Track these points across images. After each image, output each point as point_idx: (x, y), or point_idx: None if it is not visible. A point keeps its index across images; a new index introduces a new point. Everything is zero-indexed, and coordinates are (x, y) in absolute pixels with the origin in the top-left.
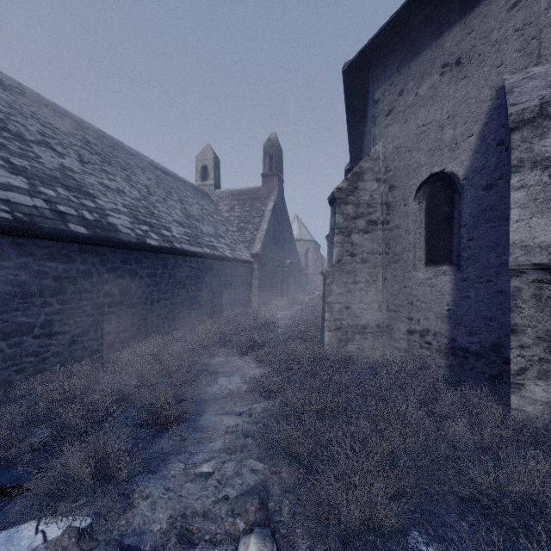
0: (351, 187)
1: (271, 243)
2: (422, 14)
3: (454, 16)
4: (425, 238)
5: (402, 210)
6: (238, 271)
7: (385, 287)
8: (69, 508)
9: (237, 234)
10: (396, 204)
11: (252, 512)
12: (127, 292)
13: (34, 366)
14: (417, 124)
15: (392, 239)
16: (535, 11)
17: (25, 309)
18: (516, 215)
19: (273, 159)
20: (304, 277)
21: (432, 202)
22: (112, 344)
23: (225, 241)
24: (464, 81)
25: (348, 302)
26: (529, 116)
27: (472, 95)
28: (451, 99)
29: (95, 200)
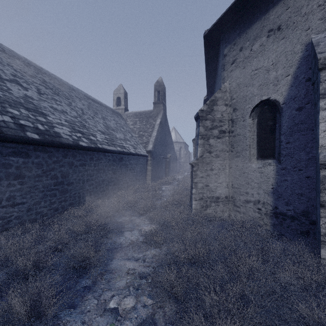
0: (209, 109)
1: (159, 144)
2: None
3: None
4: (257, 142)
5: (242, 124)
6: (138, 161)
7: (230, 173)
8: None
9: (138, 138)
10: (238, 120)
11: None
12: (67, 176)
13: (2, 226)
14: (251, 69)
15: (235, 142)
16: None
17: None
18: (324, 127)
19: (160, 93)
20: (178, 164)
21: (261, 119)
22: (56, 209)
23: (131, 143)
24: (283, 40)
25: (207, 182)
26: None
27: (288, 49)
28: (274, 52)
29: (47, 117)
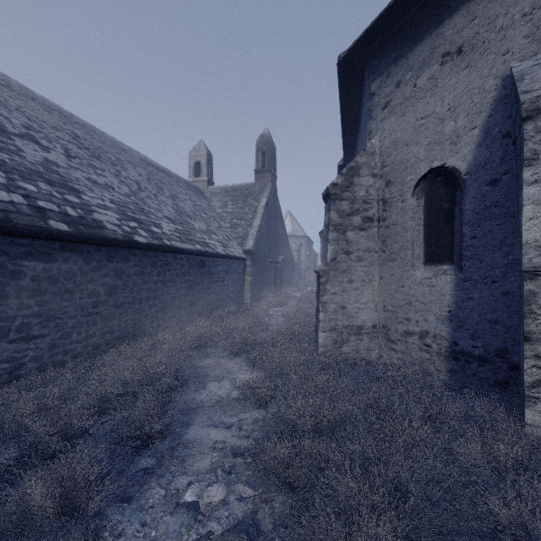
0: (346, 182)
1: (264, 239)
2: (421, 1)
3: (455, 3)
4: (424, 236)
5: (399, 206)
6: (230, 268)
7: (381, 287)
8: None
9: (229, 230)
10: (393, 200)
11: None
12: (114, 291)
13: (10, 372)
14: (415, 117)
15: (388, 237)
16: None
17: None
18: (530, 212)
19: (266, 155)
20: (297, 273)
21: (431, 198)
22: (97, 346)
23: (218, 237)
24: (466, 70)
25: (343, 302)
26: None
27: (475, 85)
28: (452, 90)
29: (81, 195)
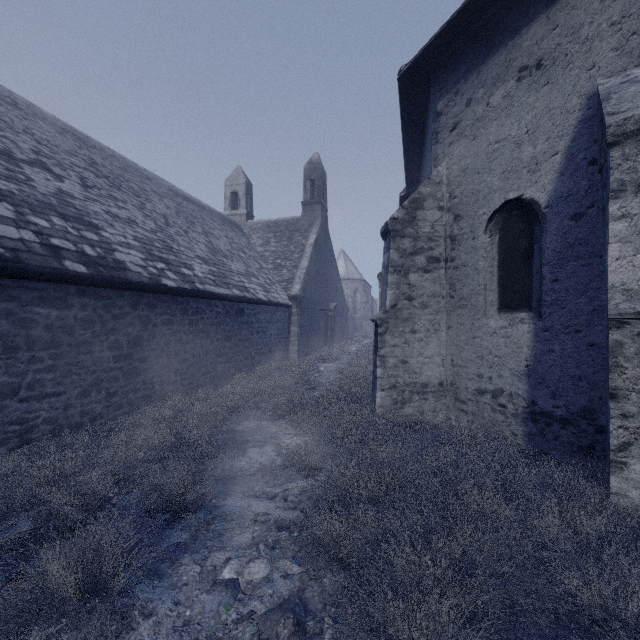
0: (409, 216)
1: (313, 283)
2: (494, 7)
3: (534, 9)
4: (498, 279)
5: (470, 244)
6: (273, 316)
7: (449, 338)
8: (45, 633)
9: (272, 272)
10: (463, 237)
11: (285, 638)
12: (138, 343)
13: (20, 436)
14: (488, 140)
15: (457, 280)
16: (636, 0)
17: (8, 366)
18: (616, 251)
19: (315, 184)
20: (351, 323)
21: (507, 235)
22: (119, 407)
23: (259, 281)
24: (547, 87)
25: (404, 355)
26: (632, 128)
27: (556, 104)
28: (530, 110)
29: (100, 232)
